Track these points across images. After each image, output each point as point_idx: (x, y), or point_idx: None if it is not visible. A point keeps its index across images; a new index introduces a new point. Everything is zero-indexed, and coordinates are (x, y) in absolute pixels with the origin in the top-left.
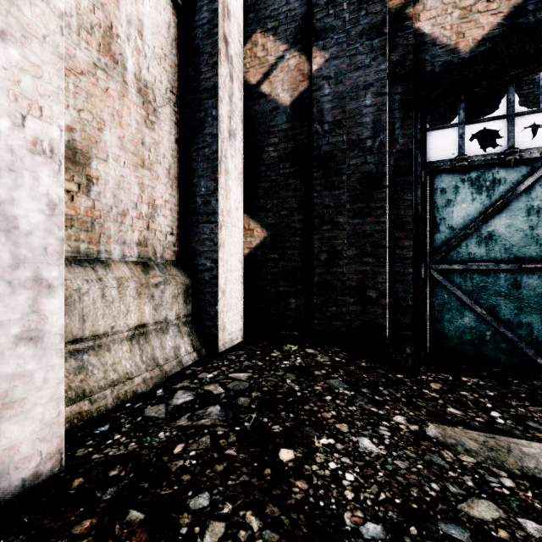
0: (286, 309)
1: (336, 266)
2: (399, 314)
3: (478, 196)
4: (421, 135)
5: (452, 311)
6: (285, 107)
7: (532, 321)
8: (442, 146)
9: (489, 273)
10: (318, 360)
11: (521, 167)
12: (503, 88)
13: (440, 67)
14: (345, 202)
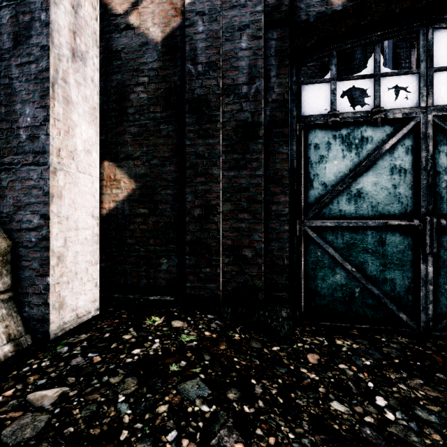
0: (157, 271)
1: (210, 222)
2: (275, 274)
3: (349, 153)
4: (296, 87)
5: (325, 268)
6: (156, 44)
7: (395, 277)
8: (316, 100)
9: (358, 230)
10: (181, 340)
11: (385, 126)
12: (357, 70)
13: (315, 17)
14: (220, 153)
